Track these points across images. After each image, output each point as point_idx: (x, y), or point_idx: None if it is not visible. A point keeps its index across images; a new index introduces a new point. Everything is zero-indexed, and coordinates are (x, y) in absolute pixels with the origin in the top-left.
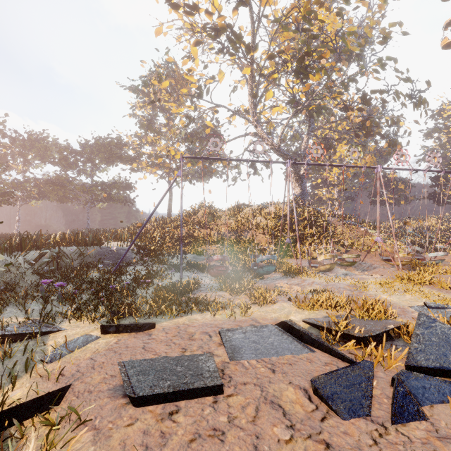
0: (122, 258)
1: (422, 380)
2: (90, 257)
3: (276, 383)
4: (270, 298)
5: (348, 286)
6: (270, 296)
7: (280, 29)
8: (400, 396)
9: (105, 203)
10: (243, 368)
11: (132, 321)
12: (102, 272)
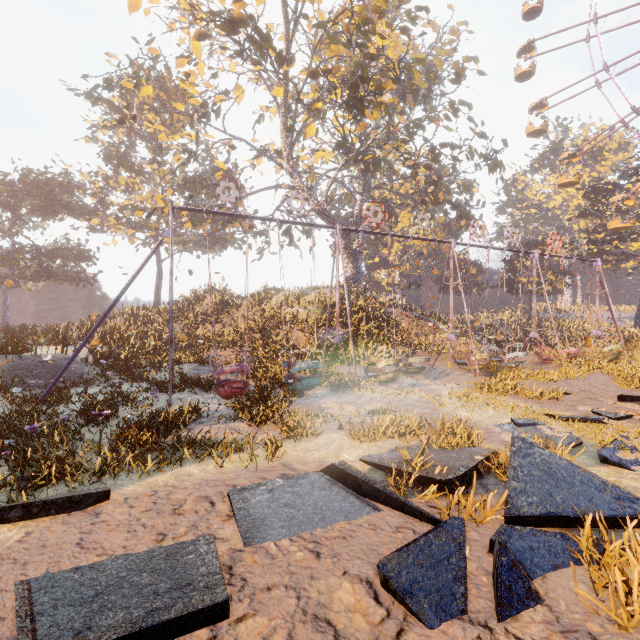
0: (59, 374)
1: (528, 538)
2: None
3: (322, 578)
4: (312, 428)
5: (418, 402)
6: (312, 424)
7: (325, 40)
8: (505, 570)
9: (39, 281)
10: (267, 558)
11: (64, 491)
12: (18, 400)
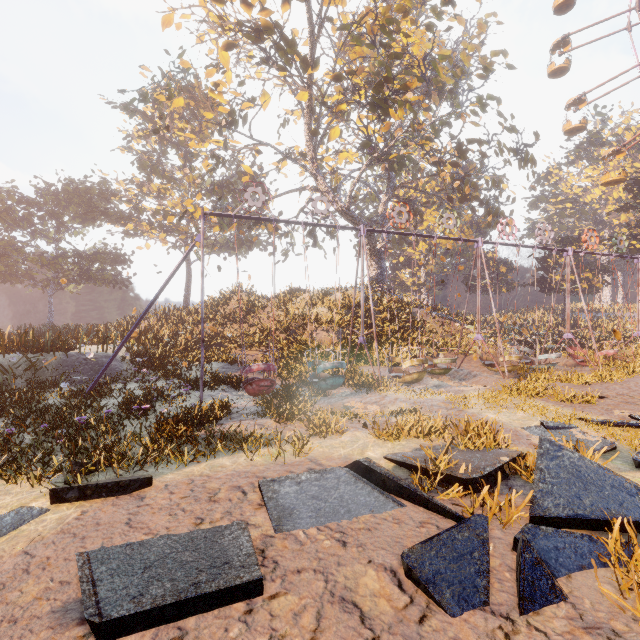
0: (102, 371)
1: (553, 538)
2: (48, 370)
3: (349, 565)
4: (337, 425)
5: (443, 403)
6: (337, 422)
7: (349, 42)
8: (528, 567)
9: (80, 284)
10: (296, 544)
11: (111, 476)
12: (67, 394)
